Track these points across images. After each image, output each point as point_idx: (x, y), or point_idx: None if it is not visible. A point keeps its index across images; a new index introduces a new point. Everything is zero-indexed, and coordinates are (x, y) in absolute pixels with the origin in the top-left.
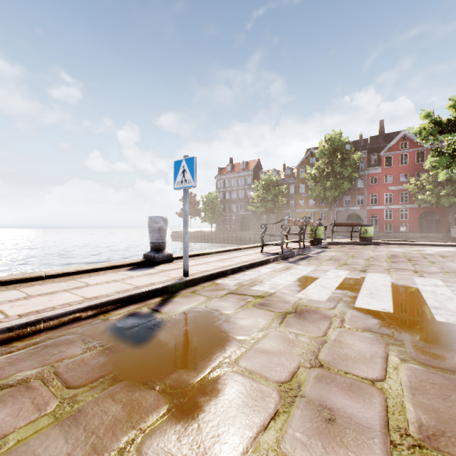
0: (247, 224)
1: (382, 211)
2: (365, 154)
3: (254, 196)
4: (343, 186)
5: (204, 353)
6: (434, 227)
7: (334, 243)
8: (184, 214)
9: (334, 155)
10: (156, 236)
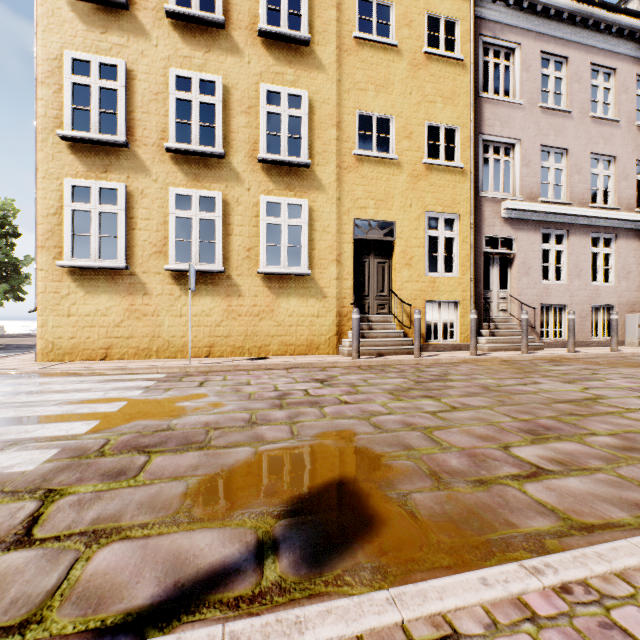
0: None
1: None
2: None
3: None
4: None
5: (301, 450)
6: None
7: None
8: None
9: None
10: None
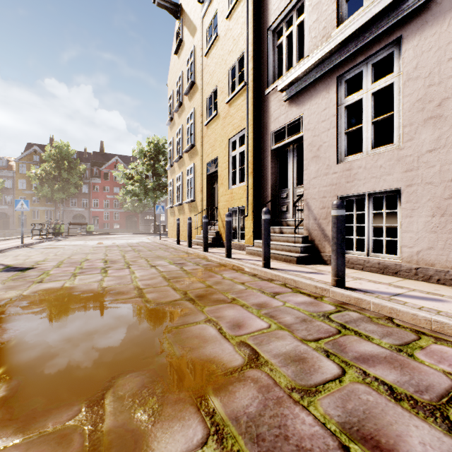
0: None
1: (102, 213)
2: (90, 166)
3: None
4: (71, 191)
5: (62, 247)
6: (134, 225)
7: (71, 235)
8: (22, 220)
9: (62, 162)
10: None
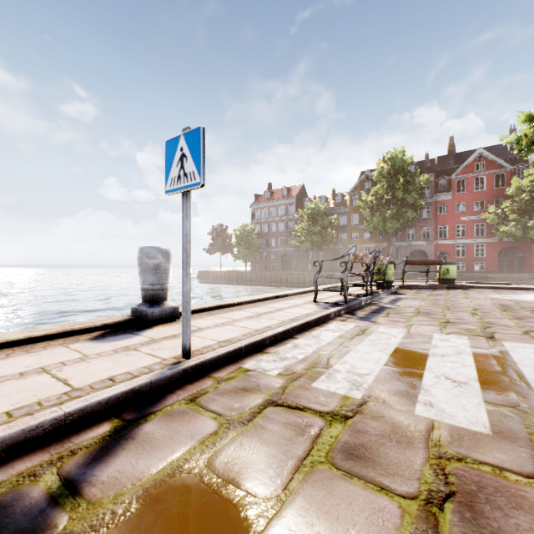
0: (289, 262)
1: (453, 247)
2: (433, 177)
3: (297, 228)
4: (407, 215)
5: None
6: (517, 266)
7: (406, 286)
8: (184, 240)
9: (395, 178)
10: (150, 279)
